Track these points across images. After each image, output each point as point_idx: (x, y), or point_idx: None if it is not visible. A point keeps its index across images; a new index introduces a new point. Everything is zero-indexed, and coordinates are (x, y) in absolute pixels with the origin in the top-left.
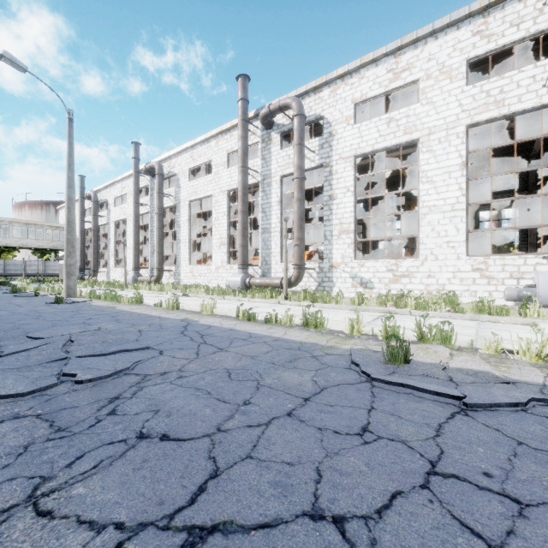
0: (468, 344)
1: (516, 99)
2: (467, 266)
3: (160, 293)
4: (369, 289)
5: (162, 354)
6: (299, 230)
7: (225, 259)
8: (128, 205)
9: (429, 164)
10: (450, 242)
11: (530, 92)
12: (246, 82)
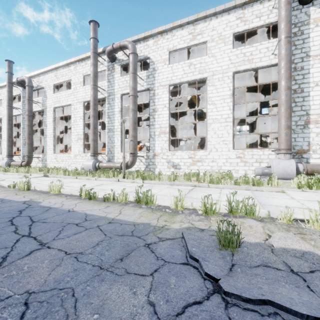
0: (266, 215)
1: (259, 60)
2: (233, 155)
3: (25, 174)
4: (178, 169)
5: None
6: (133, 130)
7: (81, 149)
8: (3, 108)
9: (213, 93)
10: (224, 141)
11: (266, 56)
12: (96, 26)
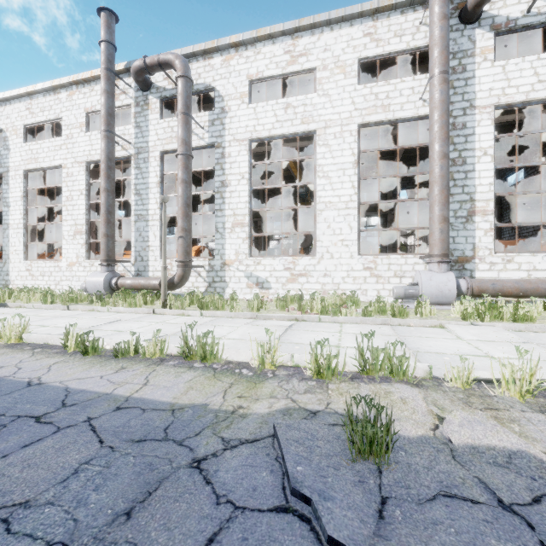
0: (426, 373)
1: (399, 107)
2: (359, 265)
3: None
4: (266, 290)
5: None
6: (184, 219)
7: (82, 252)
8: None
9: (325, 159)
10: (345, 241)
11: (410, 102)
12: (112, 21)
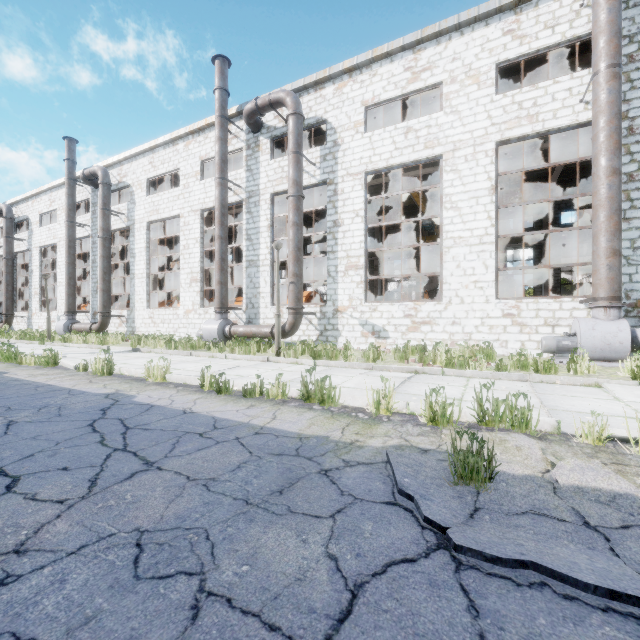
0: (553, 428)
1: (551, 115)
2: (497, 311)
3: (99, 347)
4: (383, 340)
5: (10, 489)
6: (295, 264)
7: (198, 300)
8: (59, 226)
9: (454, 187)
10: (478, 282)
11: (566, 107)
12: (225, 67)
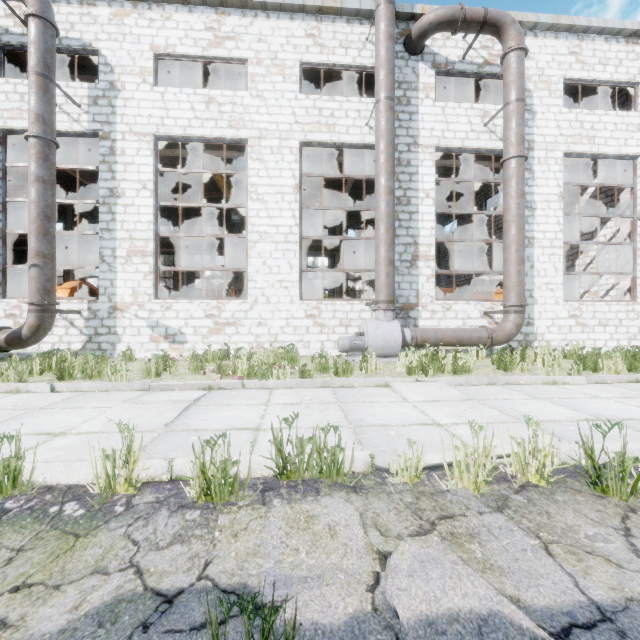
0: (367, 465)
1: (345, 129)
2: (300, 312)
3: None
4: (179, 345)
5: None
6: (41, 238)
7: None
8: None
9: (260, 177)
10: (284, 281)
11: (356, 126)
12: None
